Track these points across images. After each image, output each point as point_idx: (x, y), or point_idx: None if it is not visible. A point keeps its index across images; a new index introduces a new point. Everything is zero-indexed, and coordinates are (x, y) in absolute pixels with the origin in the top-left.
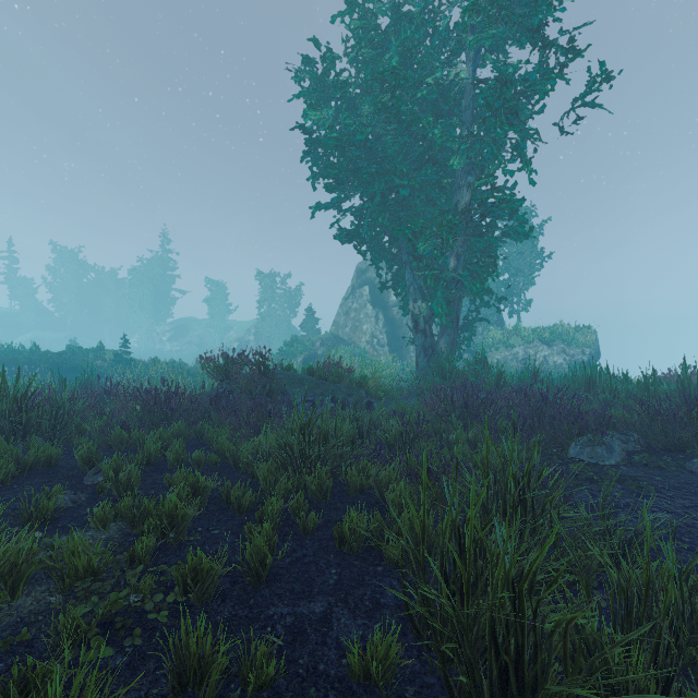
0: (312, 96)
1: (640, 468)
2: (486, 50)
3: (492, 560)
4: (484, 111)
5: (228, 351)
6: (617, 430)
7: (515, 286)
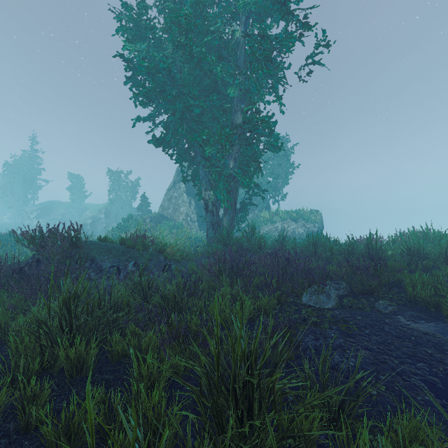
0: (128, 32)
1: (347, 310)
2: (253, 18)
3: None
4: (251, 58)
5: (84, 226)
6: (333, 279)
7: (276, 185)
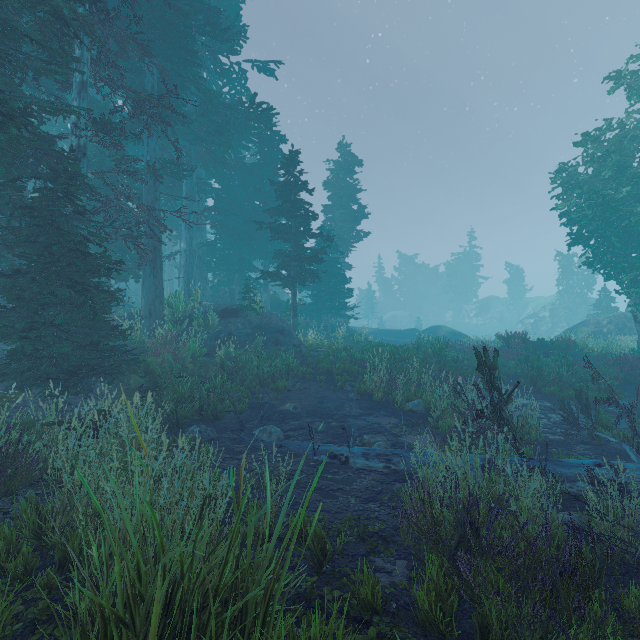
0: (560, 195)
1: None
2: None
3: (548, 375)
4: None
5: (524, 326)
6: None
7: None
